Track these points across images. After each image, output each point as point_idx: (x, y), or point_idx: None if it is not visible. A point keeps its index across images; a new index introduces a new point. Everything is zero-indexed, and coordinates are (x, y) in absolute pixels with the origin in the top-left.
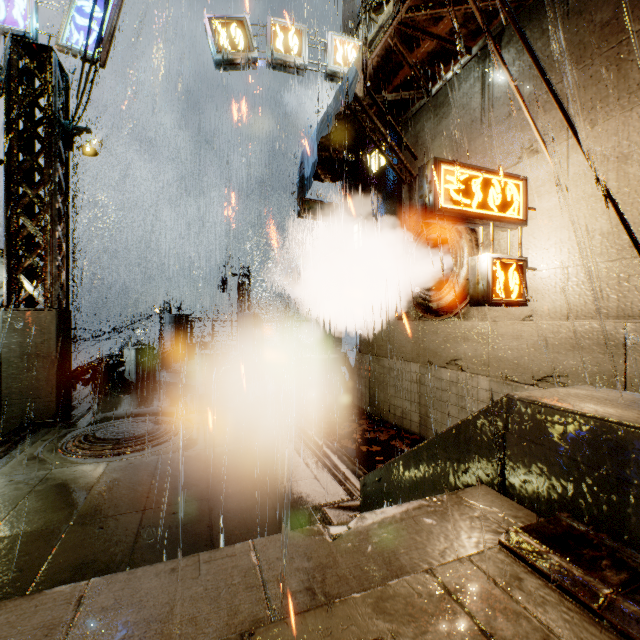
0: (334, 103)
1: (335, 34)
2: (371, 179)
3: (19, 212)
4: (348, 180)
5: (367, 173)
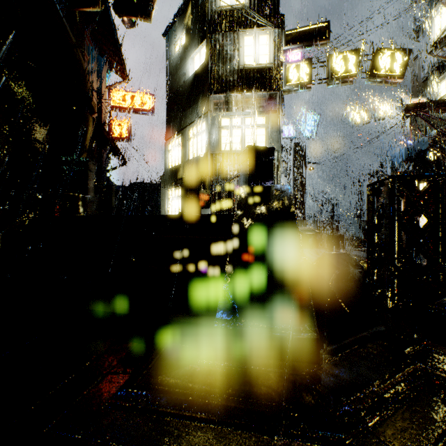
0: (416, 147)
1: (410, 99)
2: (431, 162)
3: (296, 192)
4: (416, 160)
5: (429, 159)
